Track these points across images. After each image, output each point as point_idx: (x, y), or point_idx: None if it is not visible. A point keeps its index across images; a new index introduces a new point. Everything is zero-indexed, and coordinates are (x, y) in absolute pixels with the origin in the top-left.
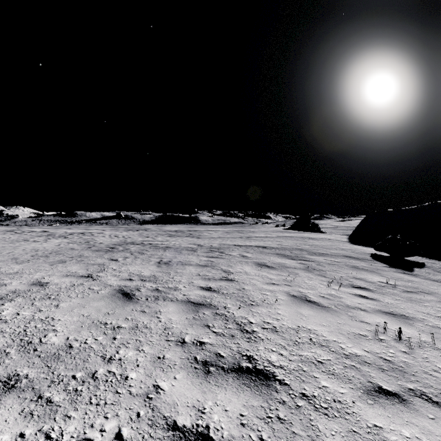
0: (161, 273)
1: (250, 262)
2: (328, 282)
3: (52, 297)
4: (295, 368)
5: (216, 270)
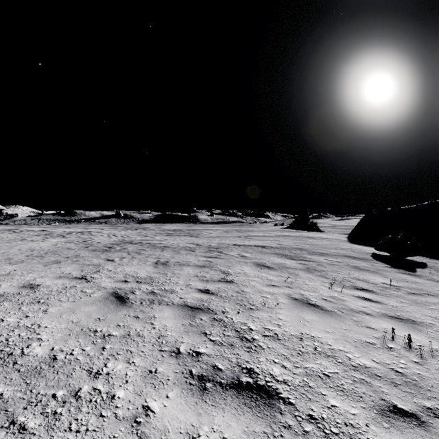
0: (158, 274)
1: (249, 262)
2: (329, 283)
3: (42, 301)
4: (300, 383)
5: (215, 271)
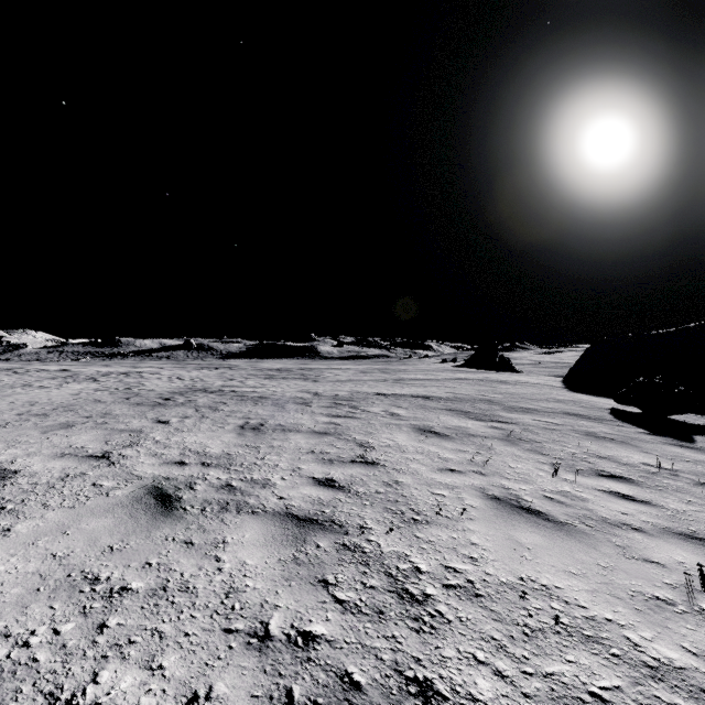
0: (243, 448)
1: (405, 425)
2: (551, 464)
3: (8, 507)
4: None
5: (344, 442)
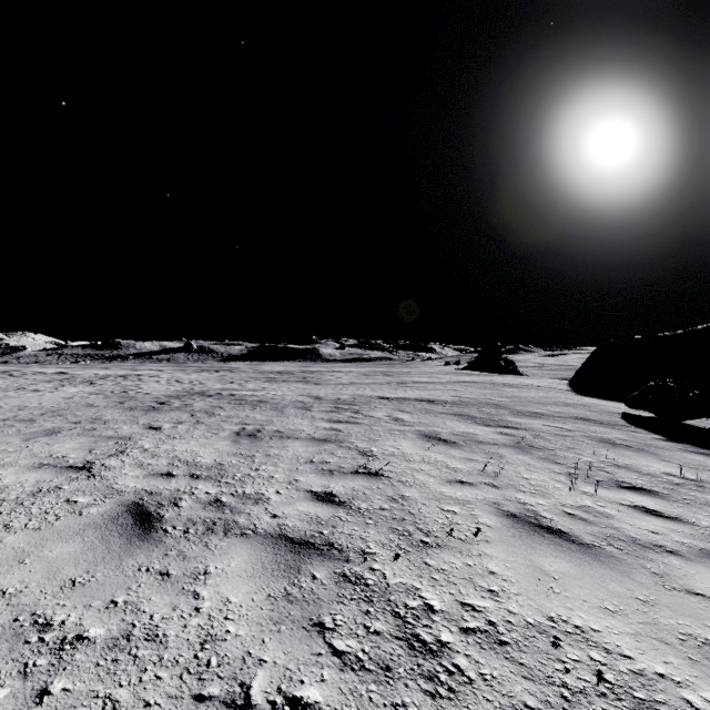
0: (237, 457)
1: (409, 431)
2: (567, 475)
3: None
4: None
5: (346, 450)
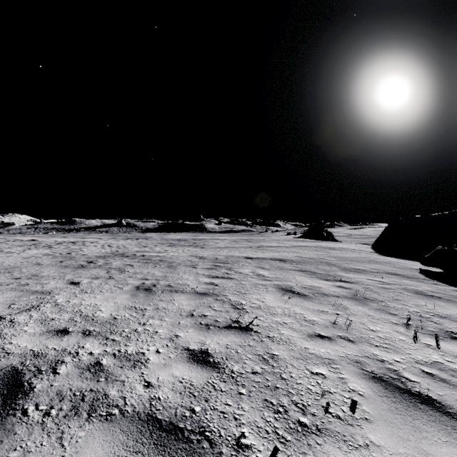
0: (130, 311)
1: (270, 285)
2: (404, 326)
3: None
4: None
5: (221, 303)
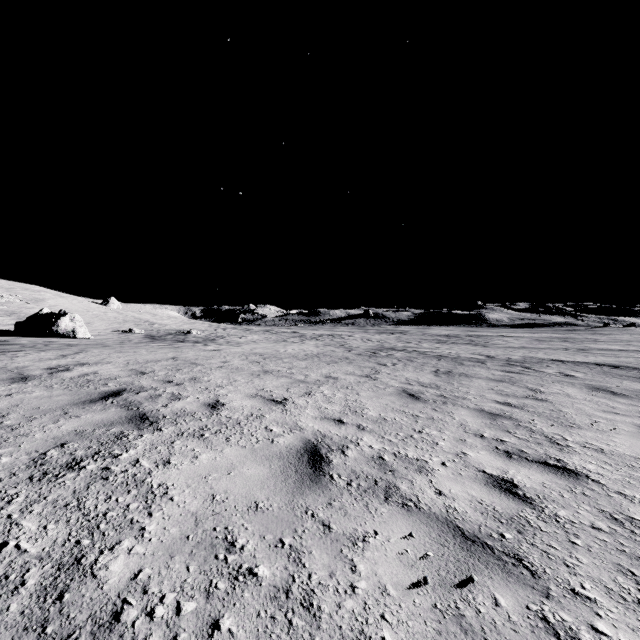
0: (442, 382)
1: (578, 383)
2: None
3: (349, 388)
4: (617, 478)
5: (518, 387)
